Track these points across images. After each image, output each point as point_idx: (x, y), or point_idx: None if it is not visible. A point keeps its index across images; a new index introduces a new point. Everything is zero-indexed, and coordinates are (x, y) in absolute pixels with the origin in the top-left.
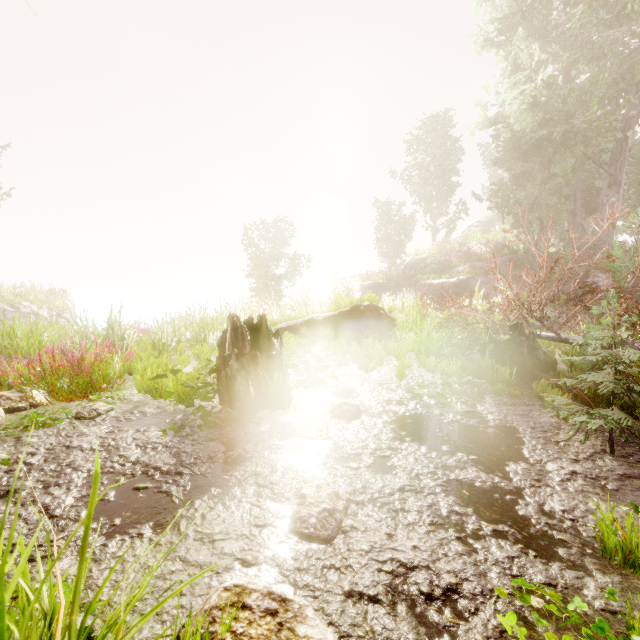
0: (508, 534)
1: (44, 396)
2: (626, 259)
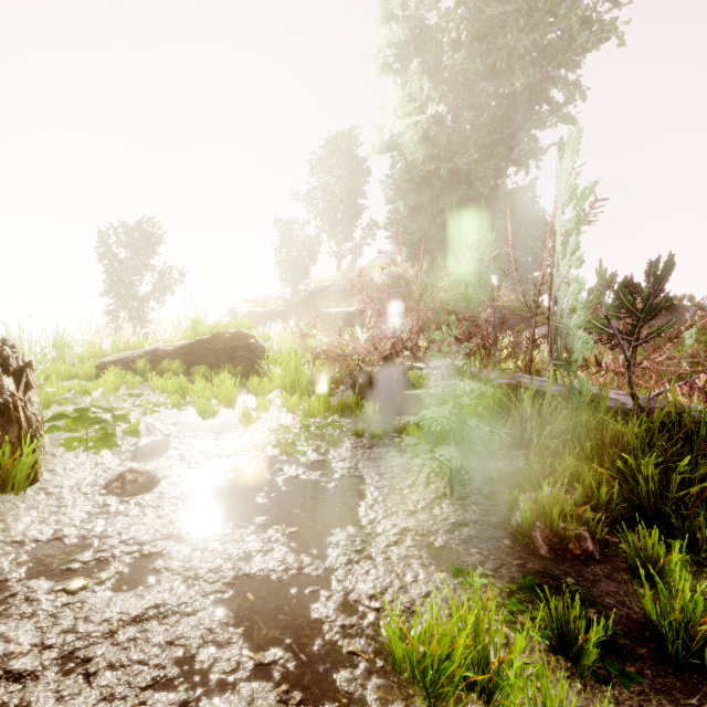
0: (277, 666)
1: None
2: (478, 287)
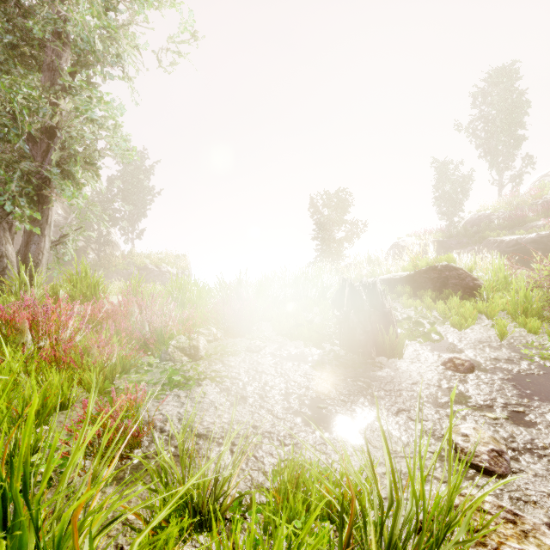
0: None
1: (218, 333)
2: None
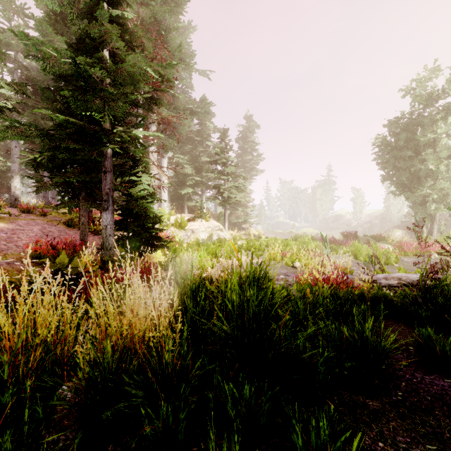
0: None
1: None
2: None
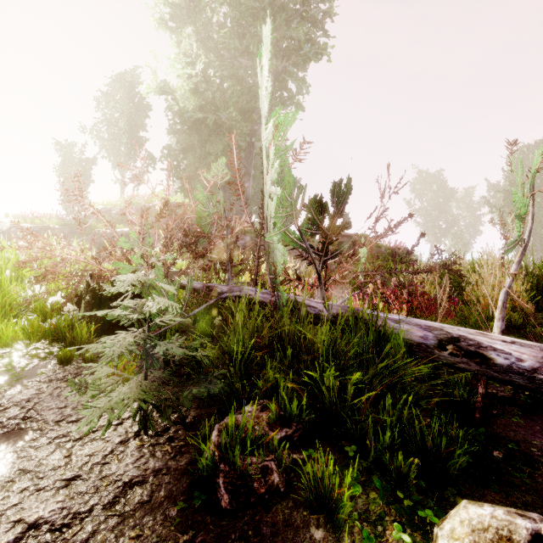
0: None
1: None
2: (209, 205)
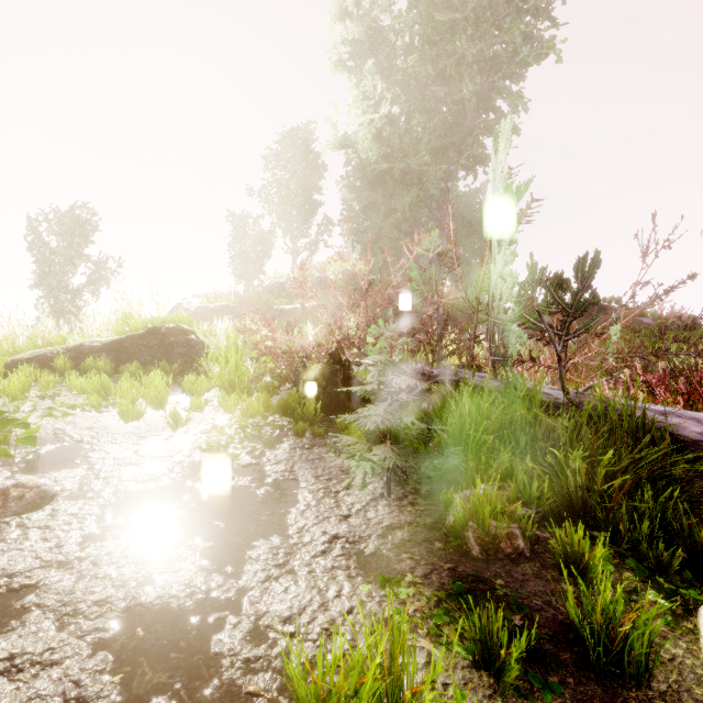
0: None
1: None
2: (422, 282)
